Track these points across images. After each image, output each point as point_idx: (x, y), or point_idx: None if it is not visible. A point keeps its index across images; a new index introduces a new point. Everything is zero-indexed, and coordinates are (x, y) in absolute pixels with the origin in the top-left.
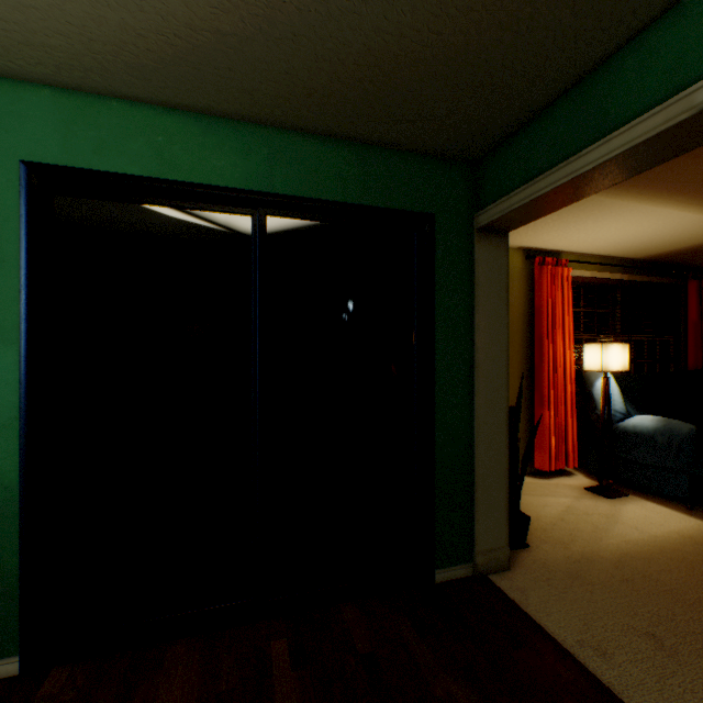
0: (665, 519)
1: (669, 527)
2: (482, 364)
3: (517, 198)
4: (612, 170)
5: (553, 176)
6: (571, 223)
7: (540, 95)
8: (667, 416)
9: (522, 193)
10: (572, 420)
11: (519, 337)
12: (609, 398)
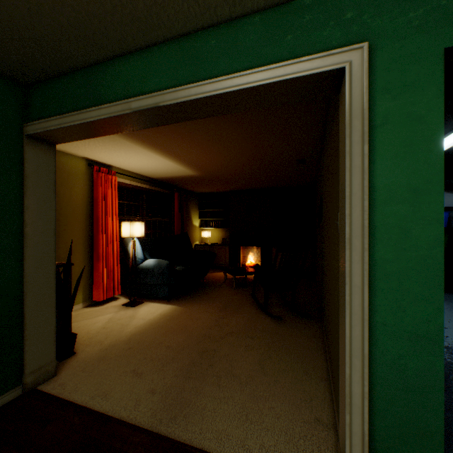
0: (157, 309)
1: (158, 313)
2: (33, 235)
3: (54, 123)
4: (106, 126)
5: (74, 117)
6: (113, 150)
7: (64, 62)
8: (165, 258)
9: (57, 121)
10: (119, 266)
11: (84, 217)
12: (135, 251)
